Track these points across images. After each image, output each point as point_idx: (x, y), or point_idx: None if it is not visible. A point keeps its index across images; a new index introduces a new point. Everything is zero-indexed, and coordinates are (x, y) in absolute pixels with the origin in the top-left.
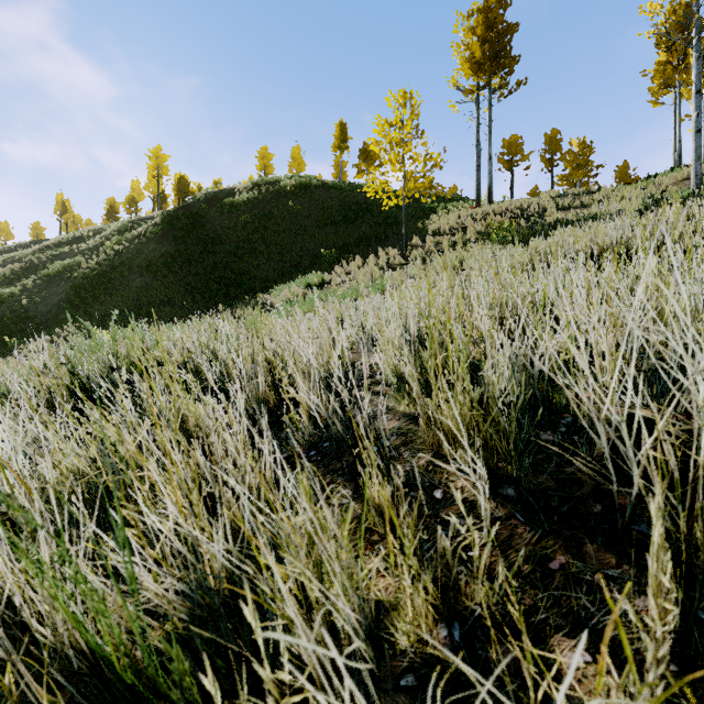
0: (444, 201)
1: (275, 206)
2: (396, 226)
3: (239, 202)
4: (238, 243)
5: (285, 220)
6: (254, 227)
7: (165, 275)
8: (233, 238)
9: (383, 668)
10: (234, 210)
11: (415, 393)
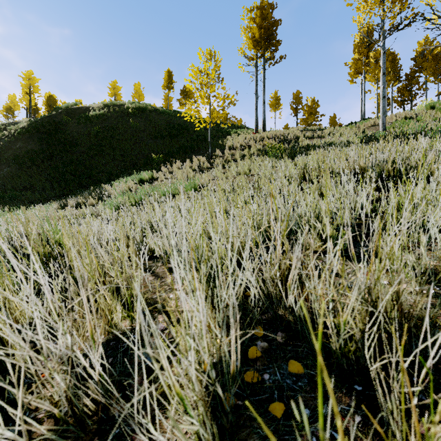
0: (235, 128)
1: (120, 121)
2: (205, 141)
3: (92, 117)
4: (90, 146)
5: (127, 132)
6: (104, 135)
7: (29, 167)
8: (87, 142)
9: None
10: (89, 122)
11: None
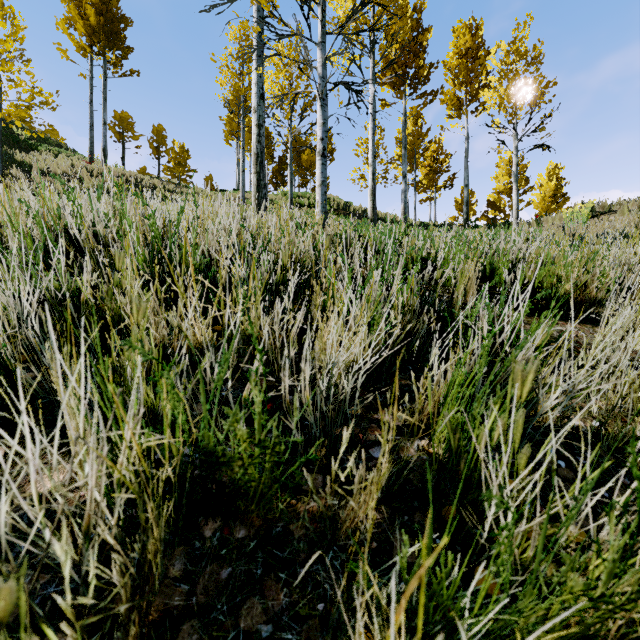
0: (46, 143)
1: None
2: None
3: None
4: None
5: None
6: None
7: None
8: None
9: None
10: None
11: None
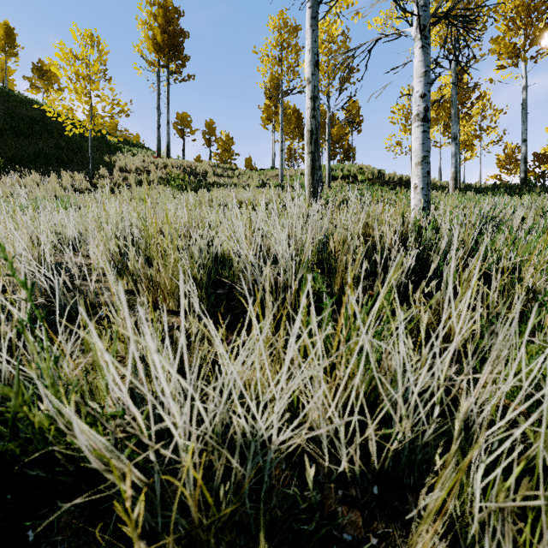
0: (129, 145)
1: None
2: (81, 153)
3: None
4: None
5: None
6: None
7: None
8: None
9: (141, 412)
10: None
11: (140, 266)
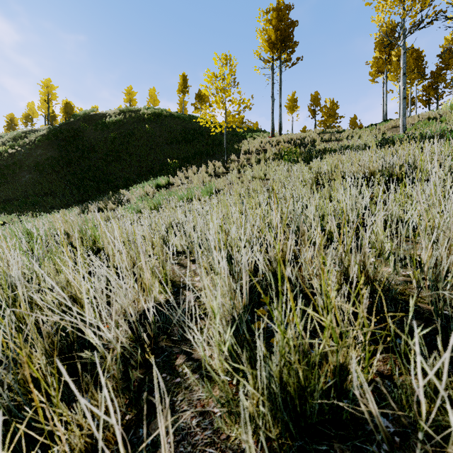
0: (251, 132)
1: (136, 127)
2: (220, 146)
3: (109, 123)
4: (107, 152)
5: (143, 138)
6: (120, 141)
7: (49, 173)
8: (104, 148)
9: None
10: (105, 128)
11: None
